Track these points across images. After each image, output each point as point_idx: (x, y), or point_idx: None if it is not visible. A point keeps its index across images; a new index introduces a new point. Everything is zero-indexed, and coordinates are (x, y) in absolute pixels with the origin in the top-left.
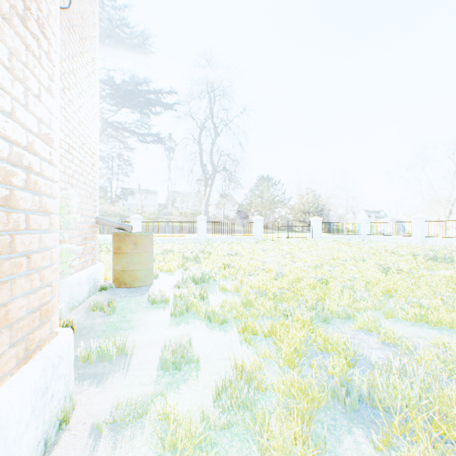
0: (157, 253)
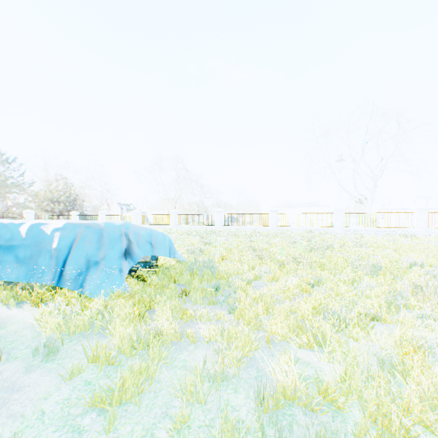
0: None
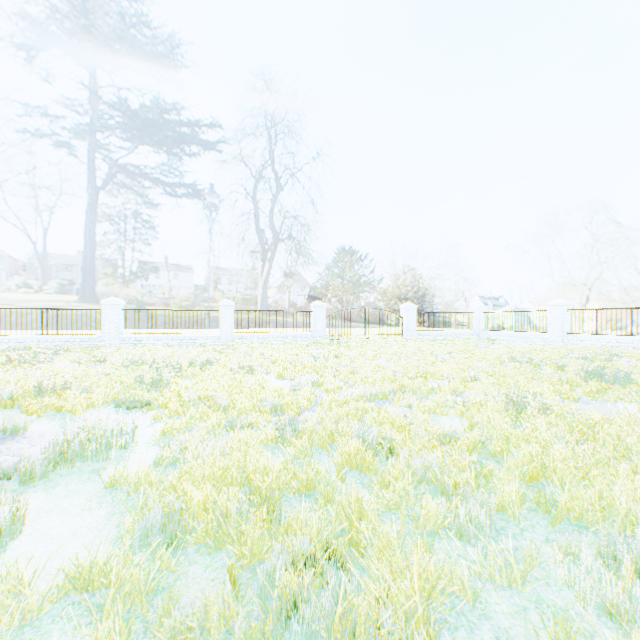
0: (111, 366)
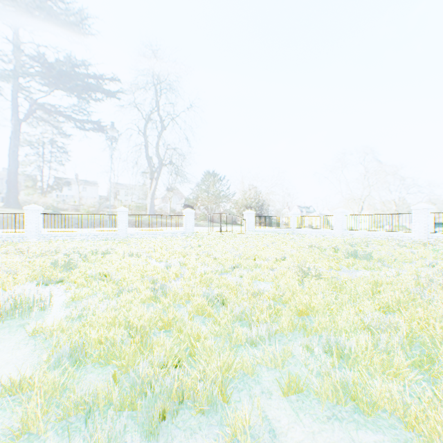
0: (32, 255)
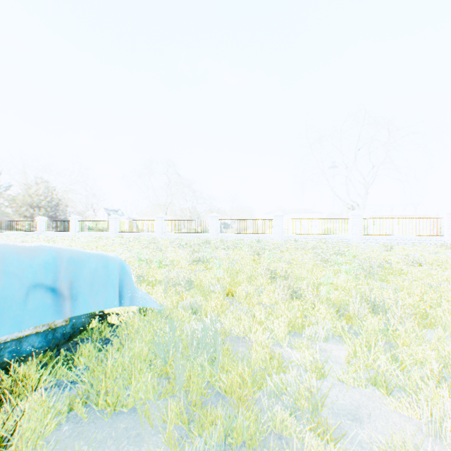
0: None
